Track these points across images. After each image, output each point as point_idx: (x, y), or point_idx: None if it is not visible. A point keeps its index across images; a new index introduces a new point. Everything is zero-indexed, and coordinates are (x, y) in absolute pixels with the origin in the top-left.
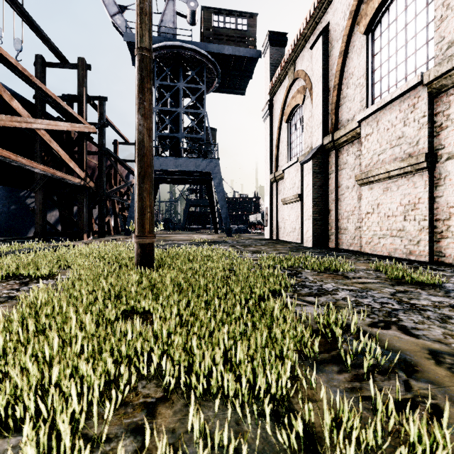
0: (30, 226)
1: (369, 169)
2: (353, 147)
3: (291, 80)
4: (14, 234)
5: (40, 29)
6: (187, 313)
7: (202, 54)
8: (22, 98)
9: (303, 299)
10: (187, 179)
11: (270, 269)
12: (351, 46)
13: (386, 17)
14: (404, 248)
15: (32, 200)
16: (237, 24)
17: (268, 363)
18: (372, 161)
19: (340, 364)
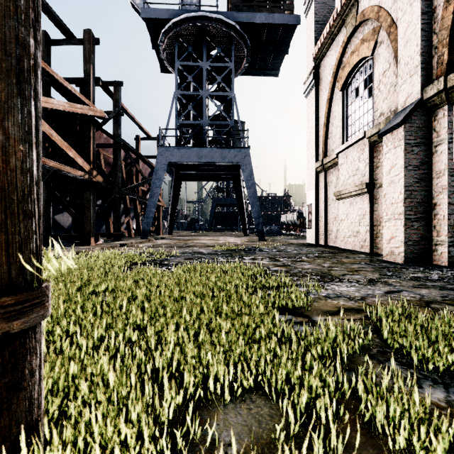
0: None
1: None
2: None
3: (350, 28)
4: None
5: None
6: None
7: (229, 26)
8: None
9: None
10: (213, 175)
11: None
12: None
13: None
14: None
15: None
16: None
17: None
18: None
19: None
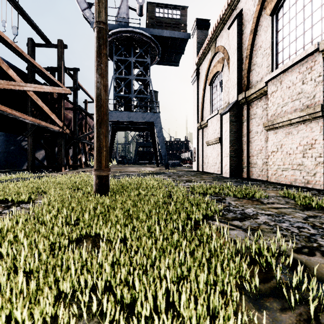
0: (25, 161)
1: (274, 118)
2: (261, 102)
3: (213, 53)
4: (13, 167)
5: (30, 19)
6: (132, 239)
7: (147, 37)
8: (18, 69)
9: (230, 222)
10: (137, 128)
11: (201, 197)
12: (259, 25)
13: (287, 2)
14: (303, 179)
15: (26, 143)
16: (173, 14)
17: (212, 305)
18: (277, 112)
19: (279, 298)
